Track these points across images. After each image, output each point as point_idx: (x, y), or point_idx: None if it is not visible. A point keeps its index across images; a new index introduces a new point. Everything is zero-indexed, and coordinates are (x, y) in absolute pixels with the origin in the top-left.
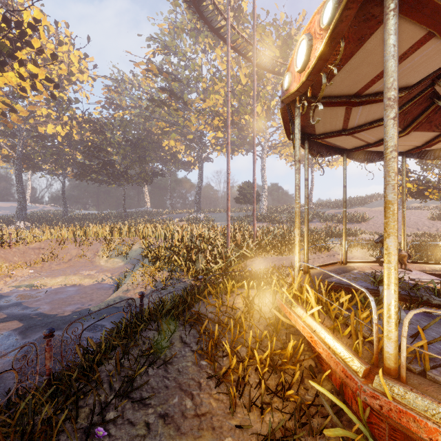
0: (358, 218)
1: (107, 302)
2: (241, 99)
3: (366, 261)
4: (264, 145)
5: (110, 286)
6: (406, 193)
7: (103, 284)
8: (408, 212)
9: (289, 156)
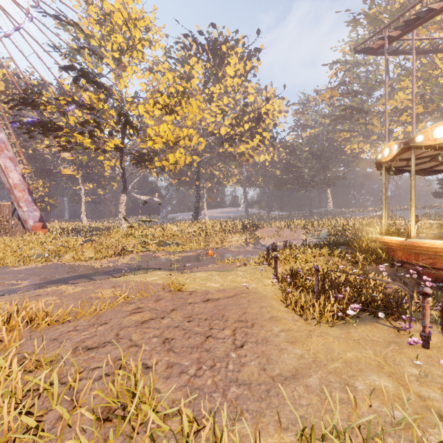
0: None
1: None
2: (440, 83)
3: None
4: None
5: None
6: None
7: None
8: None
9: None
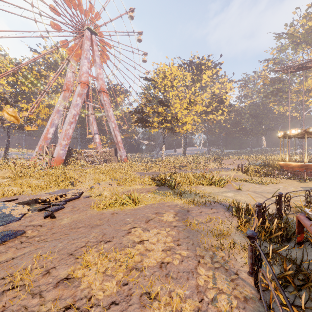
0: None
1: None
2: None
3: None
4: None
5: None
6: None
7: None
8: None
9: None
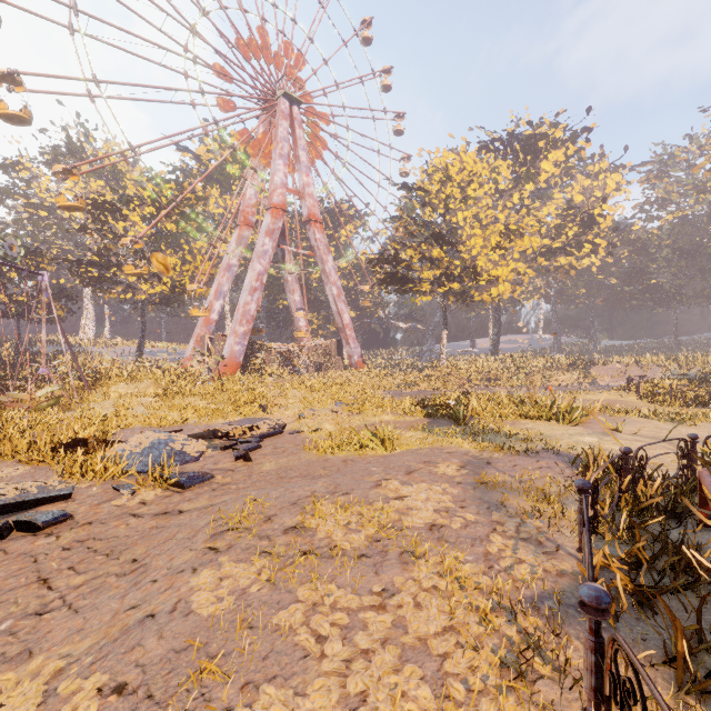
0: None
1: None
2: None
3: None
4: None
5: None
6: None
7: None
8: None
9: None
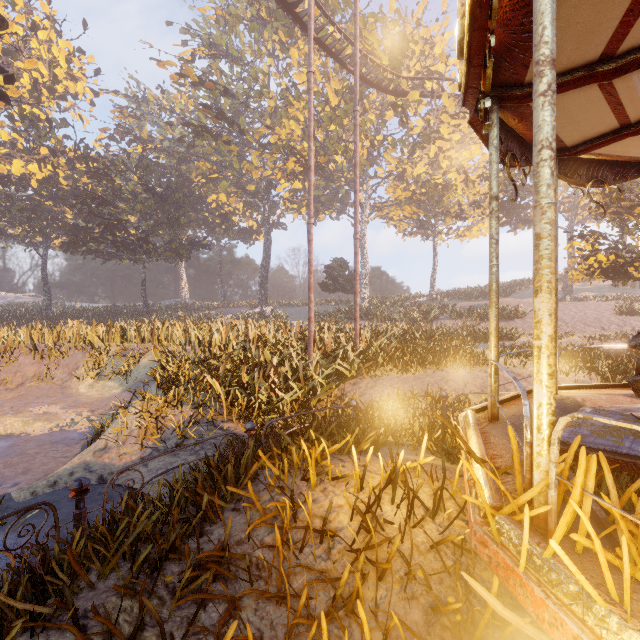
0: (510, 313)
1: (55, 476)
2: (330, 131)
3: (590, 385)
4: (364, 204)
5: (81, 437)
6: (593, 271)
7: (68, 432)
8: (579, 304)
9: (401, 221)
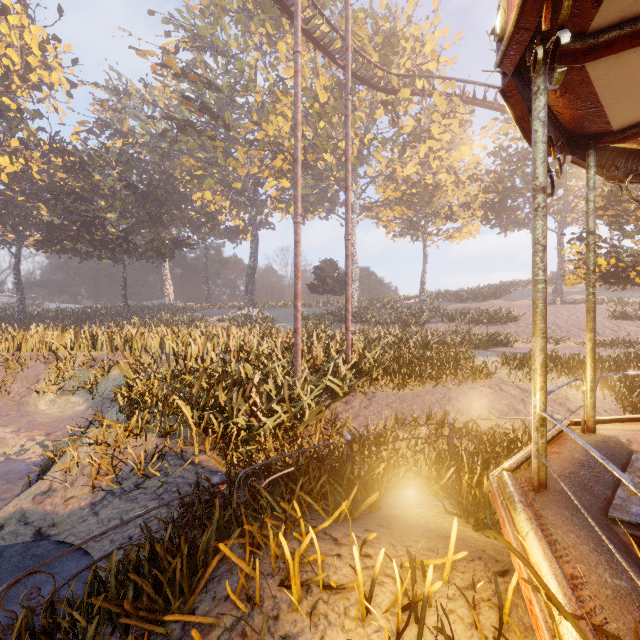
0: (503, 317)
1: None
2: (319, 128)
3: (629, 418)
4: (354, 203)
5: (28, 470)
6: None
7: (15, 462)
8: (569, 307)
9: (391, 222)
